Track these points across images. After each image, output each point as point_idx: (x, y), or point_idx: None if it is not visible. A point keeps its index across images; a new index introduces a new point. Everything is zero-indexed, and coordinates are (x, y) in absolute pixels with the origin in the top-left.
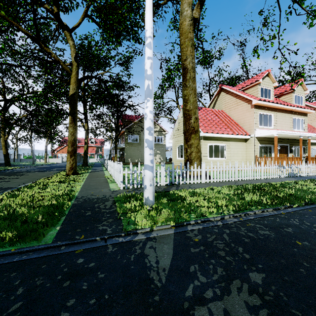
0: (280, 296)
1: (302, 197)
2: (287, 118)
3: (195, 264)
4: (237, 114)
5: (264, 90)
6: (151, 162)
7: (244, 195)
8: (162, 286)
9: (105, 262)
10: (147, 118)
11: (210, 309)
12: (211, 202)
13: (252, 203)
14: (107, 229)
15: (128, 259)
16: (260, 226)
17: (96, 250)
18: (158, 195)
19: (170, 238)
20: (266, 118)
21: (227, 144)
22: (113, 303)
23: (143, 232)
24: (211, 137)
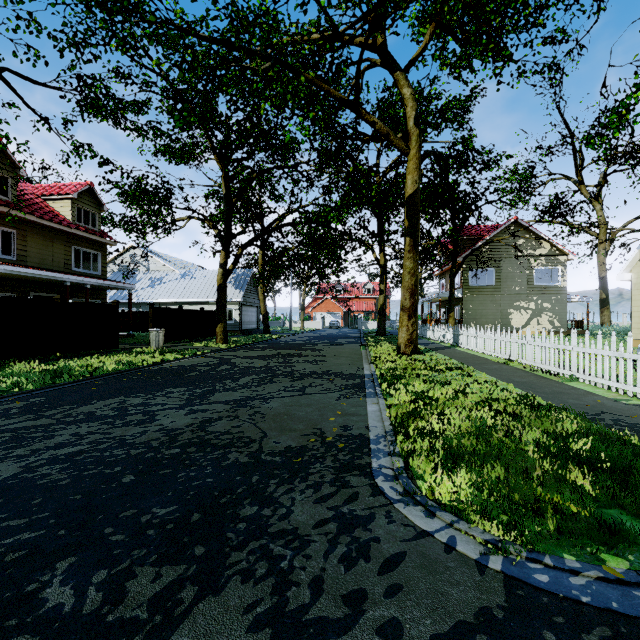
0: None
1: None
2: None
3: None
4: None
5: None
6: None
7: None
8: None
9: None
10: None
11: None
12: None
13: None
14: None
15: None
16: None
17: None
18: None
19: None
20: None
21: None
22: None
23: None
24: None
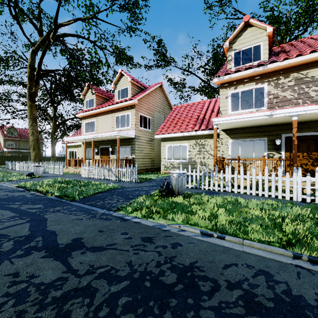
0: None
1: None
2: (108, 119)
3: None
4: None
5: (89, 101)
6: None
7: None
8: None
9: None
10: None
11: None
12: None
13: None
14: None
15: None
16: None
17: None
18: None
19: None
20: (90, 125)
21: (77, 150)
22: None
23: None
24: (70, 146)
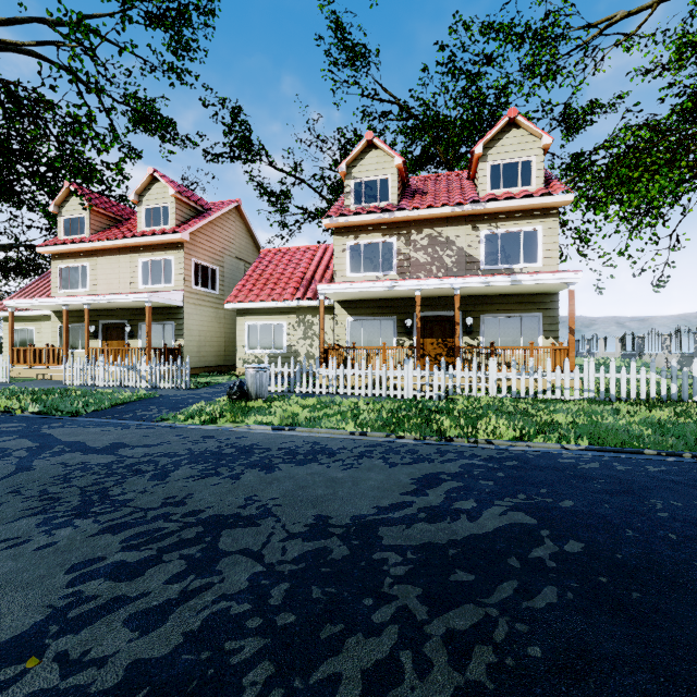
0: None
1: None
2: (123, 264)
3: None
4: None
5: (72, 221)
6: None
7: None
8: None
9: None
10: None
11: None
12: None
13: None
14: None
15: None
16: None
17: None
18: None
19: None
20: (77, 273)
21: (37, 327)
22: None
23: None
24: (14, 317)
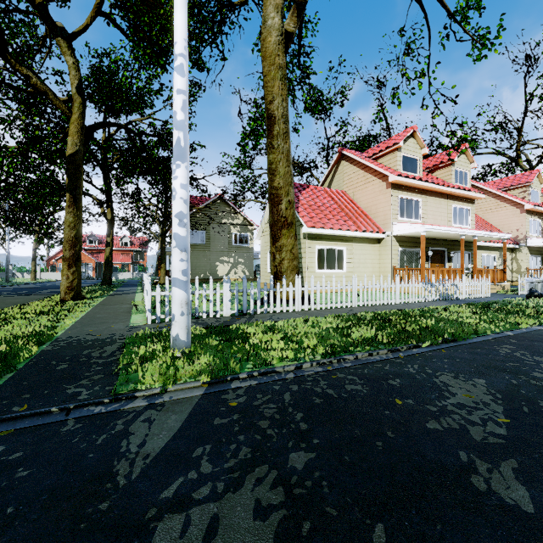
0: (320, 487)
1: (441, 330)
2: (443, 206)
3: (207, 445)
4: (366, 198)
5: (407, 159)
6: (183, 274)
7: (351, 329)
8: (126, 484)
9: (45, 450)
10: (176, 197)
11: (189, 517)
12: (292, 341)
13: (360, 341)
14: (83, 392)
15: (91, 442)
16: (353, 378)
17: (40, 430)
18: (209, 332)
19: (190, 403)
20: (410, 205)
21: (348, 248)
22: (16, 521)
23: (147, 395)
24: (321, 235)
